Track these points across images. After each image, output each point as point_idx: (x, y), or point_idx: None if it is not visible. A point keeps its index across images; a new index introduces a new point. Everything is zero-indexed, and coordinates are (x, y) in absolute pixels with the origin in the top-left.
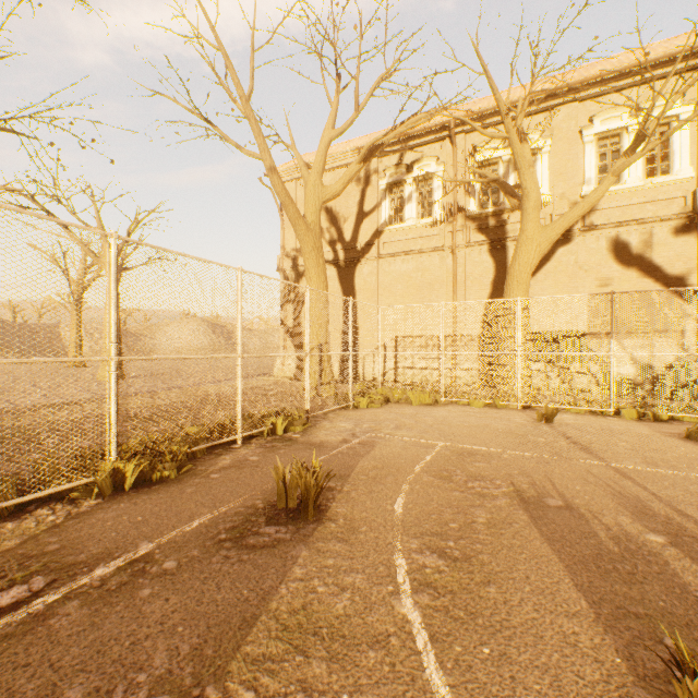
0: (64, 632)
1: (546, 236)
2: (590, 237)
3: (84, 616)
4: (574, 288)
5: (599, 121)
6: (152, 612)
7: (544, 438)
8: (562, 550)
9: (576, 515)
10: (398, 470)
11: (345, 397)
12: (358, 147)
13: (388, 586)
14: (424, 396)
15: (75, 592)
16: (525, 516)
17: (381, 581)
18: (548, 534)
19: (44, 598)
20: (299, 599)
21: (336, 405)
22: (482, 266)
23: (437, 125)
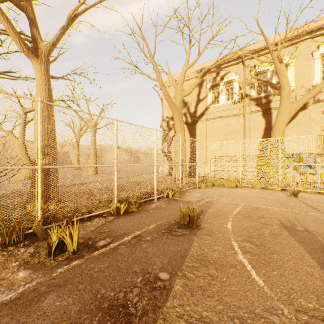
0: (124, 253)
1: (293, 107)
2: (317, 106)
3: (128, 250)
4: (308, 131)
5: (322, 47)
6: (149, 251)
7: (293, 203)
8: (305, 245)
9: (311, 234)
10: (225, 213)
11: (194, 183)
12: (197, 70)
13: (232, 251)
14: (231, 183)
15: (121, 243)
16: (286, 233)
17: (228, 249)
18: (298, 240)
19: (113, 244)
20: (199, 252)
21: (191, 186)
22: (258, 122)
23: (236, 57)
